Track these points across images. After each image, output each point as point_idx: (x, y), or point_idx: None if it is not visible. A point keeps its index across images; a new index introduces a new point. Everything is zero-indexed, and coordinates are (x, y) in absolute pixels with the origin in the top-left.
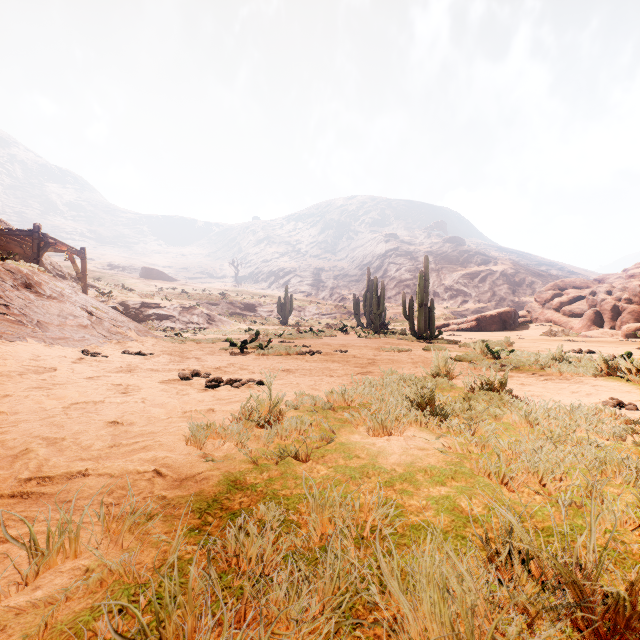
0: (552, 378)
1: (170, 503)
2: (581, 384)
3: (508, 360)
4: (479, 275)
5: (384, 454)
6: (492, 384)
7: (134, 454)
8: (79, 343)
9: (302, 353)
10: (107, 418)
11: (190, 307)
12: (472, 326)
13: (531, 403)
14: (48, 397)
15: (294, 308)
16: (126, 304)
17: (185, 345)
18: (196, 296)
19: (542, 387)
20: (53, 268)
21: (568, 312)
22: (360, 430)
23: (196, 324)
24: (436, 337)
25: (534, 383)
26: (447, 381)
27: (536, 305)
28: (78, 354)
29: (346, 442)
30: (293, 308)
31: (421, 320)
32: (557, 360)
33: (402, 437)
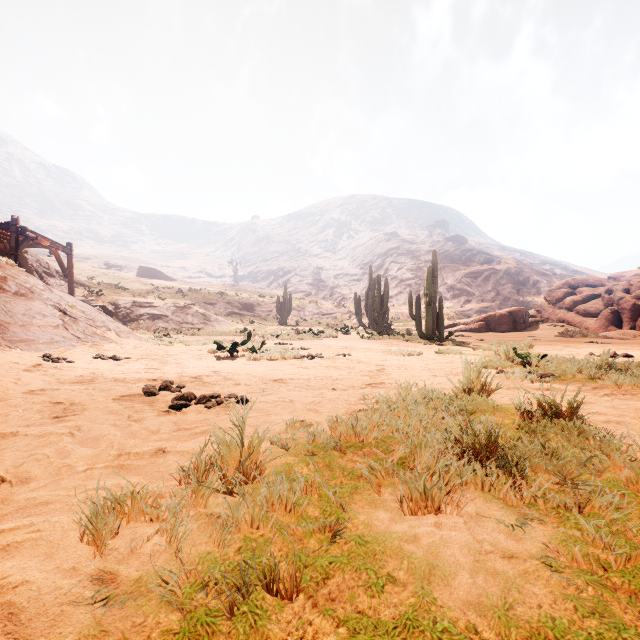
0: (612, 392)
1: None
2: None
3: (545, 367)
4: (482, 274)
5: (442, 572)
6: (559, 408)
7: None
8: (45, 346)
9: (300, 357)
10: None
11: (184, 306)
12: (480, 326)
13: (619, 436)
14: None
15: (293, 308)
16: (116, 303)
17: (171, 347)
18: (192, 295)
19: (610, 407)
20: (39, 265)
21: (582, 311)
22: (385, 497)
23: (190, 324)
24: (446, 338)
25: (595, 400)
26: (486, 399)
27: (546, 304)
28: (36, 359)
29: (366, 535)
30: (292, 308)
31: (429, 320)
32: (605, 367)
33: (460, 518)
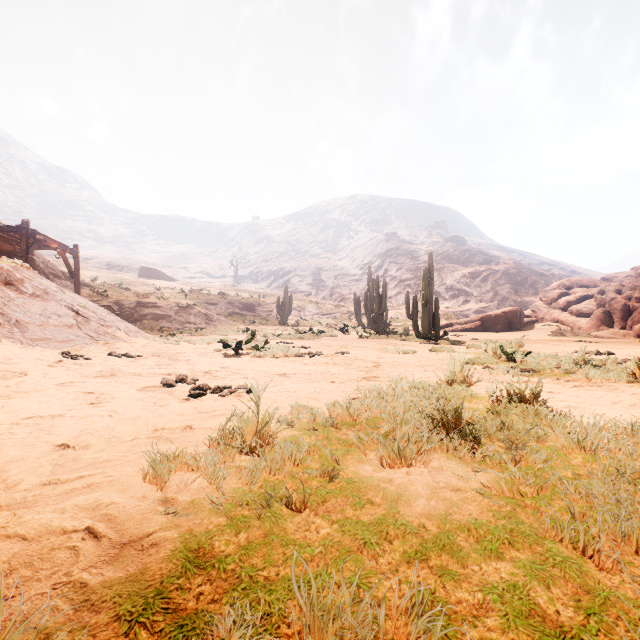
0: (581, 384)
1: (88, 599)
2: (617, 392)
3: (526, 363)
4: (481, 274)
5: (406, 498)
6: (523, 394)
7: (72, 497)
8: (61, 344)
9: (301, 355)
10: (57, 439)
11: (187, 307)
12: (476, 326)
13: (571, 417)
14: (2, 409)
15: (294, 308)
16: (121, 303)
17: (178, 346)
18: (194, 296)
19: (574, 396)
20: (46, 266)
21: (576, 312)
22: (371, 457)
23: (193, 324)
24: (441, 337)
25: (563, 391)
26: (466, 389)
27: (542, 304)
28: (57, 356)
29: (354, 478)
30: (293, 308)
31: (425, 320)
32: (581, 363)
33: (426, 469)
